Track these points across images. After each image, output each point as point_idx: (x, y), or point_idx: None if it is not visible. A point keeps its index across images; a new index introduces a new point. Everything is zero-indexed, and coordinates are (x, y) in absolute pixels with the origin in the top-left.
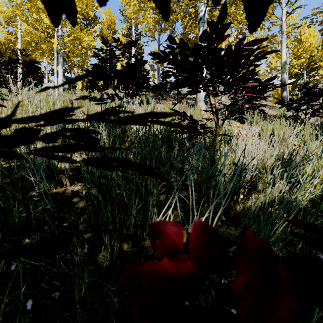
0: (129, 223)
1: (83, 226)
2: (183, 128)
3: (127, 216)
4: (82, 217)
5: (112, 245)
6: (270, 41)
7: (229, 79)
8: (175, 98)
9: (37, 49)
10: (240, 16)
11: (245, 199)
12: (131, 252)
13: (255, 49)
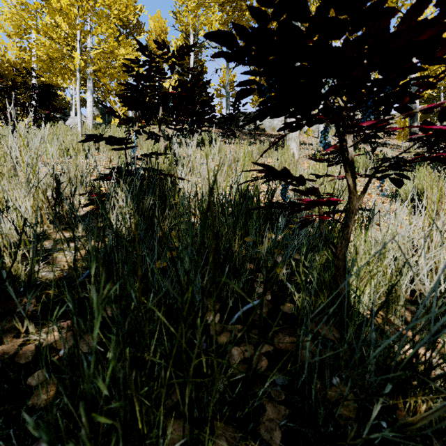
0: None
1: None
2: None
3: None
4: None
5: None
6: None
7: (373, 98)
8: (252, 135)
9: (53, 68)
10: None
11: None
12: None
13: None
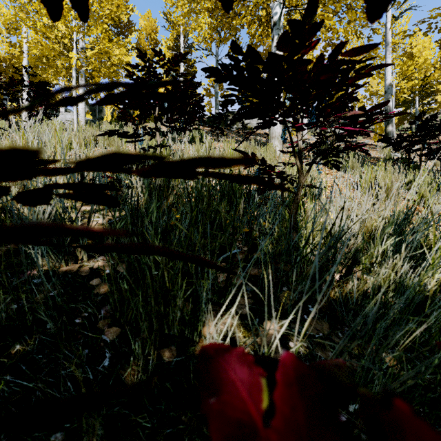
0: (173, 318)
1: (104, 323)
2: (259, 185)
3: (170, 308)
4: (103, 308)
5: (146, 355)
6: (370, 55)
7: (317, 107)
8: (240, 133)
9: (49, 66)
10: (330, 21)
11: (343, 281)
12: (176, 363)
13: (358, 60)
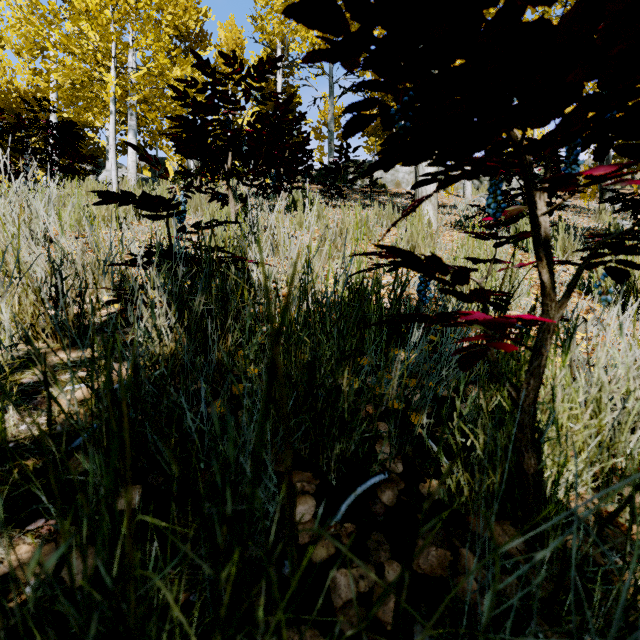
0: None
1: None
2: None
3: None
4: None
5: None
6: None
7: None
8: (366, 194)
9: (77, 98)
10: None
11: None
12: None
13: None
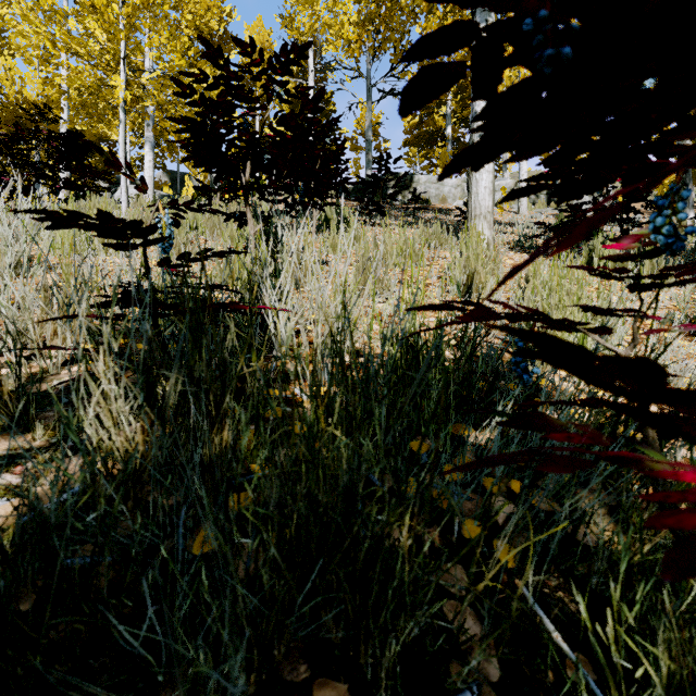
0: None
1: None
2: None
3: None
4: None
5: None
6: None
7: None
8: (408, 210)
9: (84, 105)
10: None
11: None
12: None
13: None
